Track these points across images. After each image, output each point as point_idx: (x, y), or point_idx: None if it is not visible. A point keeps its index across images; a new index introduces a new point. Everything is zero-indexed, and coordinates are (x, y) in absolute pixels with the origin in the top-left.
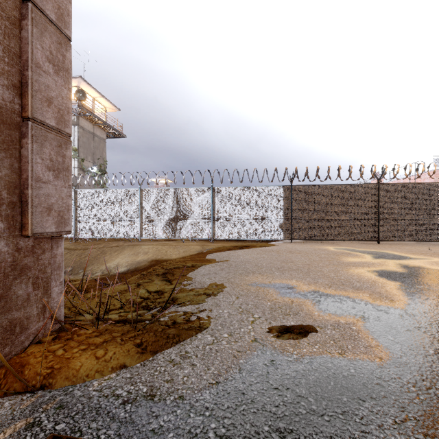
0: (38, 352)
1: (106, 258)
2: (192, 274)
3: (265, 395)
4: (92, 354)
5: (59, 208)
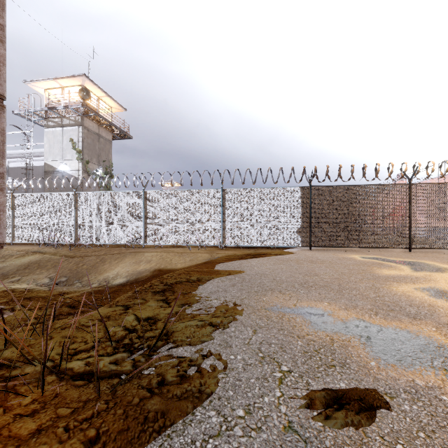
0: None
1: (105, 267)
2: (196, 292)
3: None
4: None
5: None
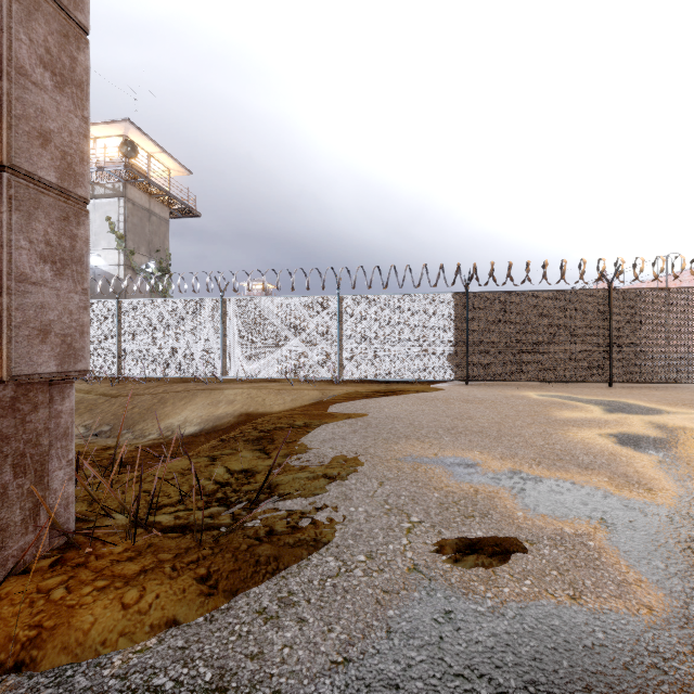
0: (19, 594)
1: (167, 411)
2: (304, 440)
3: (438, 691)
4: (116, 599)
5: (64, 330)
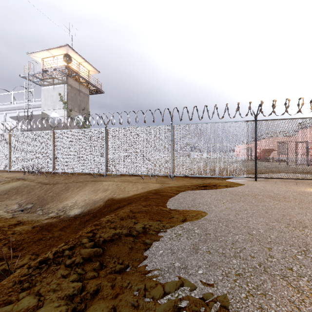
0: None
1: (67, 195)
2: (138, 267)
3: None
4: None
5: None
